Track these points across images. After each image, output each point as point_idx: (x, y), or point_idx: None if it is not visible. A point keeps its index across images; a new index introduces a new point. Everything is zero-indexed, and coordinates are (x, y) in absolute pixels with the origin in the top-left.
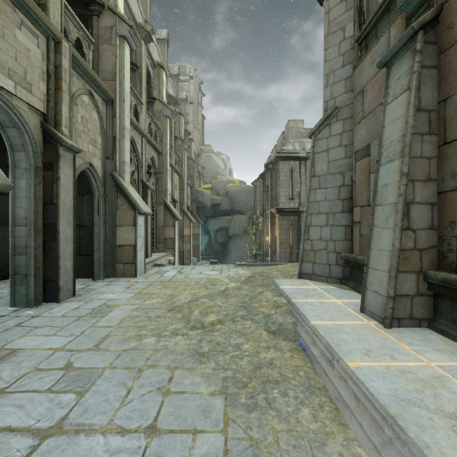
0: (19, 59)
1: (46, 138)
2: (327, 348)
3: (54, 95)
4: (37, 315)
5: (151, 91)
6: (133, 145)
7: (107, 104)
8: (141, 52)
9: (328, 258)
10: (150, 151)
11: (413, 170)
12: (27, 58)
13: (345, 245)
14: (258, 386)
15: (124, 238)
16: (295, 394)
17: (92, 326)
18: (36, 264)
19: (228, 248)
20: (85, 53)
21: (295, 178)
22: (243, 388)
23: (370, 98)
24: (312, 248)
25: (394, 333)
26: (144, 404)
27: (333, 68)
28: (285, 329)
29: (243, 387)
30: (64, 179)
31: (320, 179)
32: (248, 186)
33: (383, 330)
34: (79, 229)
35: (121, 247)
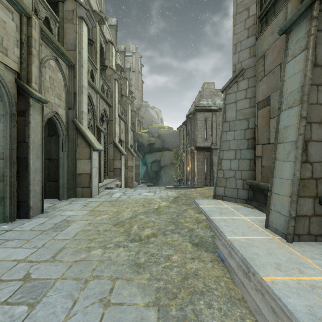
0: None
1: (19, 92)
2: (243, 261)
3: (26, 58)
4: (10, 230)
5: (103, 60)
6: (90, 99)
7: (69, 68)
8: (96, 31)
9: (236, 184)
10: (103, 104)
11: (310, 114)
12: (3, 28)
13: (250, 174)
14: (186, 297)
15: (82, 168)
16: (219, 306)
17: (52, 239)
18: (11, 189)
19: (160, 175)
20: (52, 28)
21: (209, 124)
22: (173, 299)
23: (270, 61)
24: (224, 176)
25: (296, 247)
26: (86, 317)
27: (240, 39)
28: (206, 242)
29: (174, 298)
30: (34, 123)
31: (230, 124)
32: (174, 131)
33: (286, 244)
34: (48, 162)
35: (80, 175)
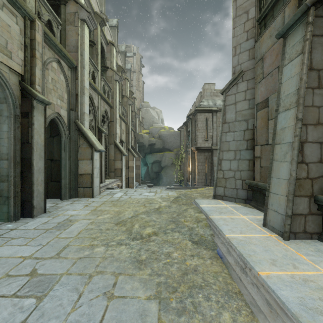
0: (1, 32)
1: (23, 94)
2: (240, 258)
3: (30, 61)
4: (15, 228)
5: (104, 61)
6: (91, 100)
7: (71, 70)
8: (97, 33)
9: (236, 184)
10: (104, 105)
11: (306, 116)
12: (8, 32)
13: (249, 174)
14: (186, 291)
15: (84, 168)
16: (217, 298)
17: (56, 237)
18: (15, 189)
19: (161, 176)
20: (54, 31)
21: (209, 125)
22: (173, 292)
23: (269, 63)
24: (223, 176)
25: (292, 244)
26: (92, 308)
27: (240, 41)
28: (205, 240)
29: (174, 292)
30: (37, 124)
31: (230, 125)
32: (175, 131)
33: (283, 242)
34: (51, 162)
35: (81, 175)
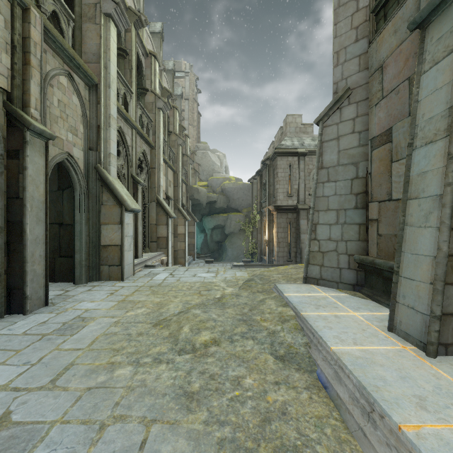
0: None
1: (10, 121)
2: (360, 391)
3: (21, 71)
4: None
5: (142, 81)
6: (122, 136)
7: (90, 89)
8: (131, 37)
9: (339, 261)
10: (141, 145)
11: None
12: None
13: (359, 246)
14: None
15: (110, 237)
16: None
17: (55, 349)
18: None
19: (224, 247)
20: (63, 29)
21: (294, 174)
22: None
23: (392, 74)
24: (319, 250)
25: (444, 365)
26: None
27: (345, 44)
28: (297, 353)
29: None
30: (33, 169)
31: (330, 171)
32: (245, 184)
33: (427, 360)
34: (59, 228)
35: (106, 247)
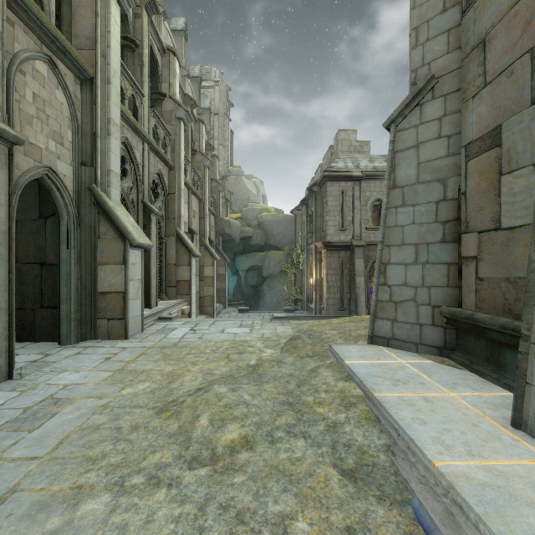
0: None
1: None
2: None
3: None
4: None
5: (158, 84)
6: (129, 151)
7: (83, 84)
8: (142, 25)
9: (418, 315)
10: (156, 163)
11: None
12: None
13: (448, 294)
14: None
15: (109, 281)
16: None
17: None
18: None
19: (262, 292)
20: None
21: (348, 203)
22: None
23: (502, 49)
24: (391, 298)
25: None
26: None
27: (427, 16)
28: (375, 466)
29: None
30: None
31: (405, 191)
32: (287, 216)
33: None
34: (41, 269)
35: (104, 295)
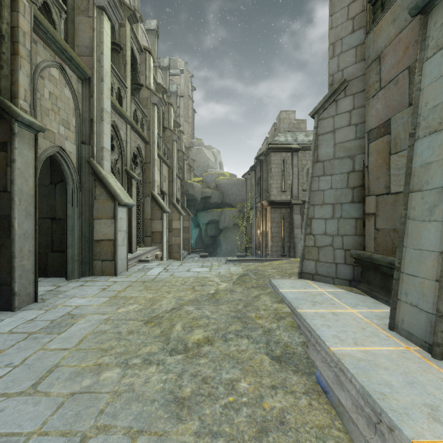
0: None
1: None
2: (365, 399)
3: (10, 61)
4: None
5: (137, 76)
6: (116, 131)
7: (83, 82)
8: (125, 32)
9: (335, 256)
10: (136, 140)
11: None
12: None
13: (356, 241)
14: None
15: (103, 232)
16: None
17: (41, 349)
18: None
19: (219, 241)
20: (55, 20)
21: (288, 169)
22: None
23: (391, 64)
24: (315, 244)
25: None
26: None
27: (341, 35)
28: (294, 354)
29: None
30: (21, 162)
31: (325, 164)
32: (239, 179)
33: (434, 362)
34: (51, 222)
35: (99, 242)
